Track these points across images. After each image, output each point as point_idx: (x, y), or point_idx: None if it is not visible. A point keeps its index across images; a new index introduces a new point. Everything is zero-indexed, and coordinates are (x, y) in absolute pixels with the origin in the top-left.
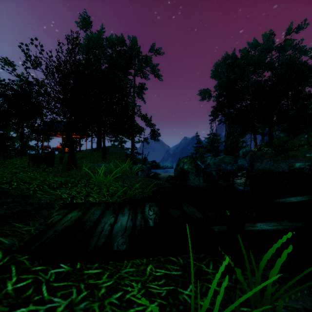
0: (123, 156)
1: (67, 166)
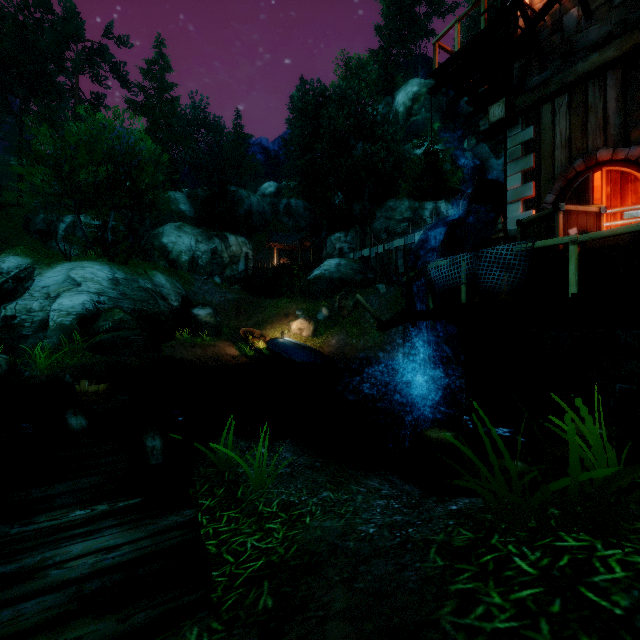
0: None
1: None
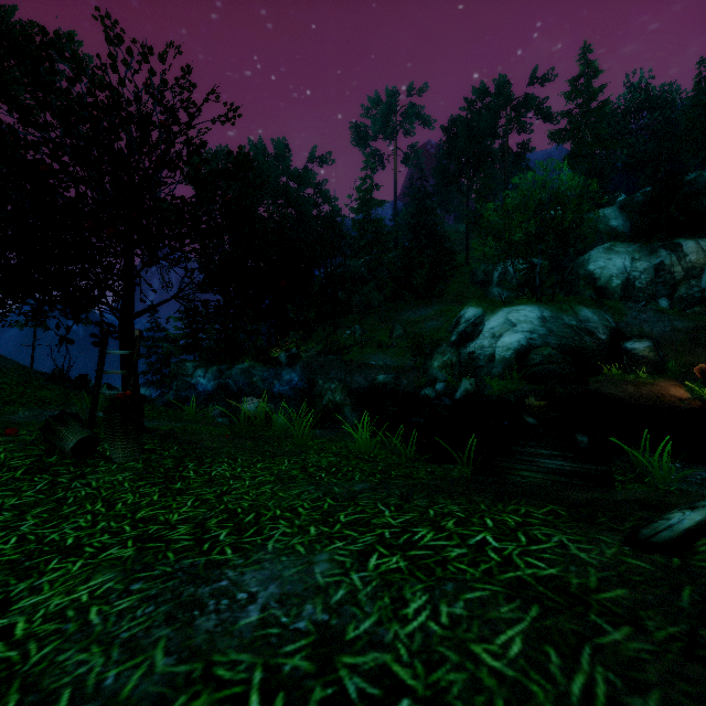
0: (37, 377)
1: None
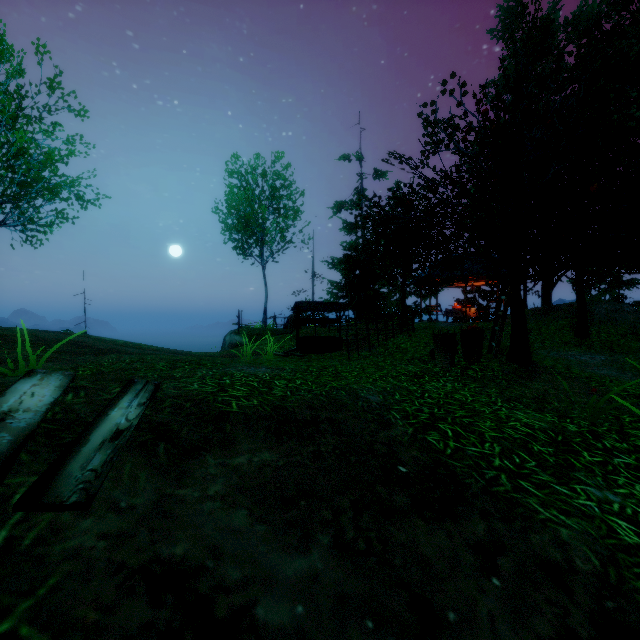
0: None
1: (509, 363)
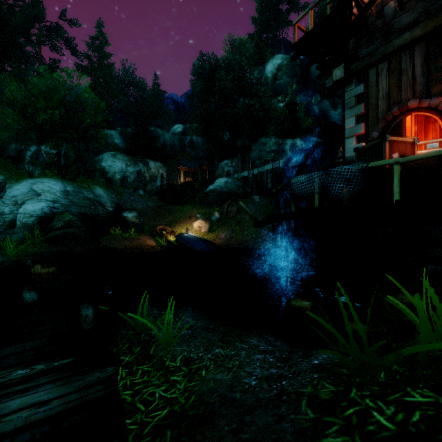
0: None
1: None
